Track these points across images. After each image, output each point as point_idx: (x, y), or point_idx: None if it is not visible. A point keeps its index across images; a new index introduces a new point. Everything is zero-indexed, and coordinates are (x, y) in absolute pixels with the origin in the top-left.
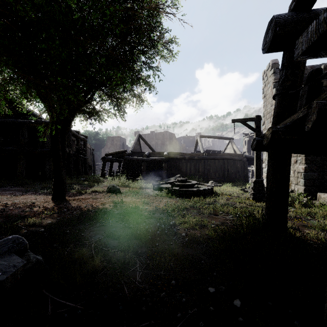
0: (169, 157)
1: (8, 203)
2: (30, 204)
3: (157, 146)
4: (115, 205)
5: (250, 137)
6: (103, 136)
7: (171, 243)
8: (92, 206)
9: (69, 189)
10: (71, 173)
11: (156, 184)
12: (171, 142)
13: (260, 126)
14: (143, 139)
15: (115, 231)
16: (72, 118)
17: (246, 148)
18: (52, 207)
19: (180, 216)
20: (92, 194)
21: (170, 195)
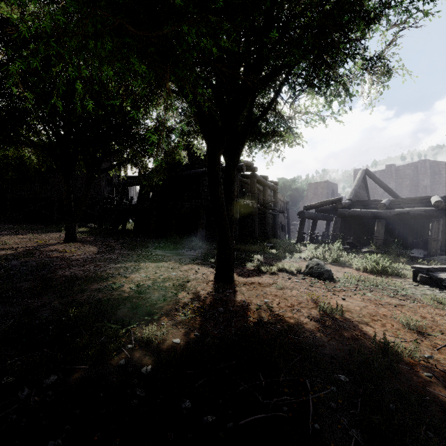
0: None
1: (164, 275)
2: (182, 283)
3: (401, 191)
4: (323, 318)
5: None
6: (302, 183)
7: None
8: (270, 310)
9: (246, 261)
10: (255, 235)
11: (421, 268)
12: (437, 180)
13: None
14: (373, 178)
15: None
16: (243, 140)
17: None
18: (205, 296)
19: None
20: (278, 277)
21: None
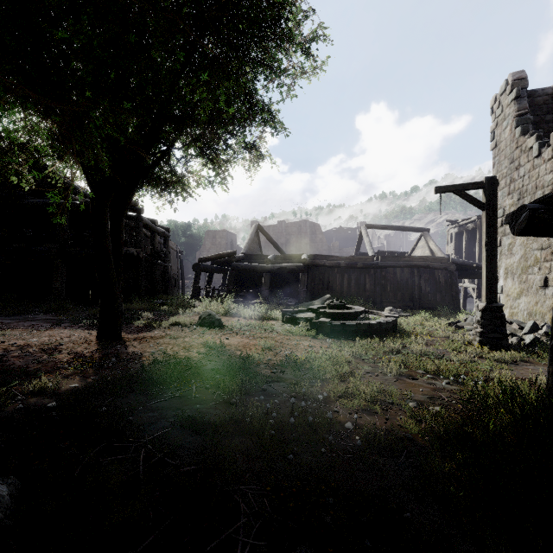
0: (311, 263)
1: (19, 343)
2: (54, 347)
3: (289, 247)
4: (209, 352)
5: (460, 226)
6: (199, 230)
7: (323, 451)
8: (165, 353)
9: (133, 320)
10: (142, 291)
11: (287, 311)
12: (314, 239)
13: (495, 199)
14: (264, 233)
15: (201, 411)
16: (134, 189)
17: (452, 247)
18: (91, 354)
19: (336, 379)
20: (171, 330)
21: (315, 333)
